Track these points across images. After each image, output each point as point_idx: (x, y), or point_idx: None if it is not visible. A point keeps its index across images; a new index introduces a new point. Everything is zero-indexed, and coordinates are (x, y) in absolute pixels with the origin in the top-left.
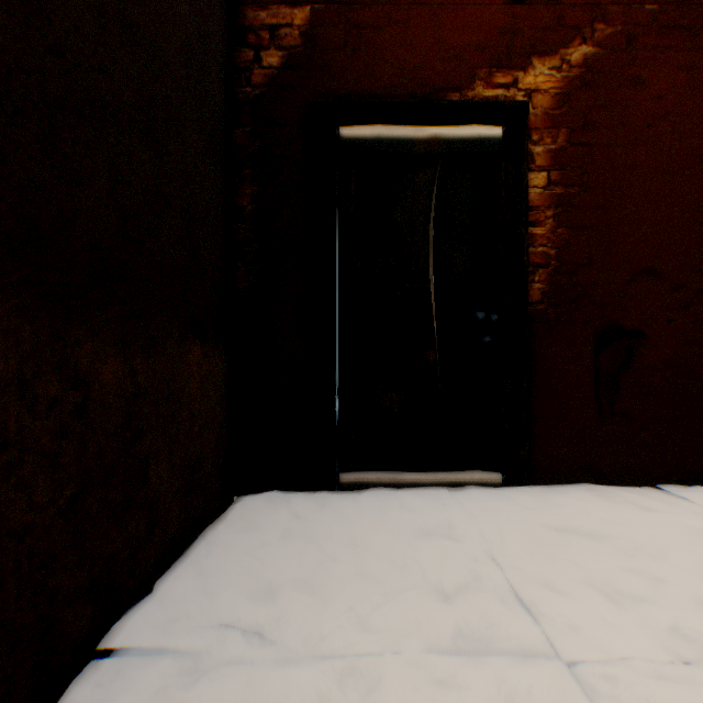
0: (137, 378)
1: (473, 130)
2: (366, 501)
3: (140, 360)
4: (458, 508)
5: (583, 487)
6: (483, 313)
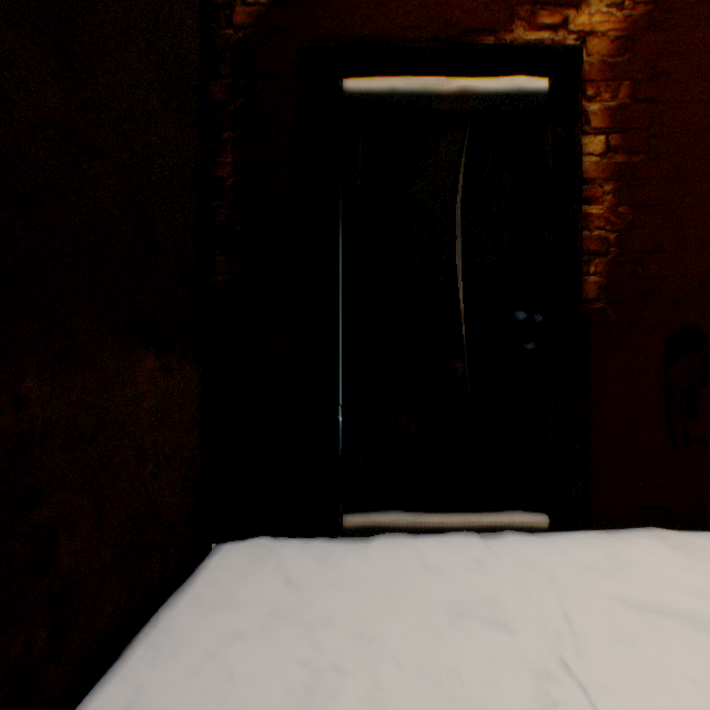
0: (30, 411)
1: (513, 82)
2: (378, 555)
3: (35, 383)
4: (500, 568)
5: (652, 533)
6: (525, 313)
